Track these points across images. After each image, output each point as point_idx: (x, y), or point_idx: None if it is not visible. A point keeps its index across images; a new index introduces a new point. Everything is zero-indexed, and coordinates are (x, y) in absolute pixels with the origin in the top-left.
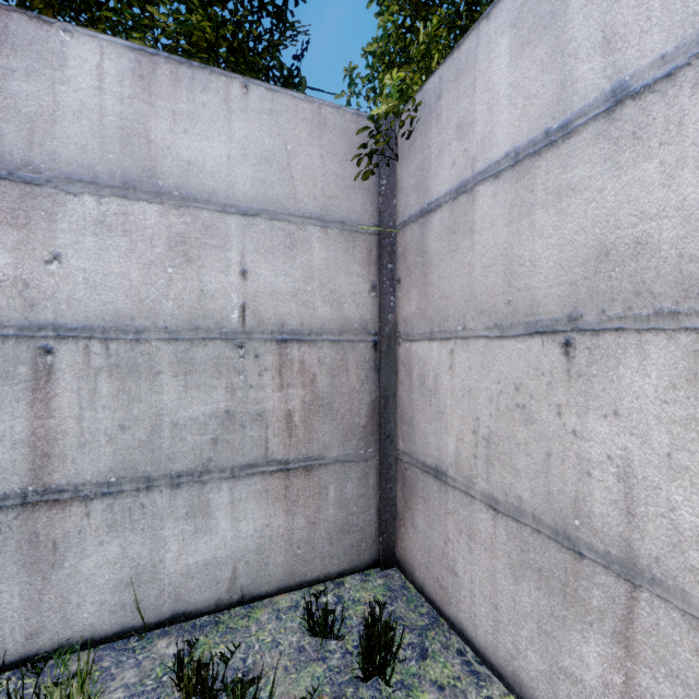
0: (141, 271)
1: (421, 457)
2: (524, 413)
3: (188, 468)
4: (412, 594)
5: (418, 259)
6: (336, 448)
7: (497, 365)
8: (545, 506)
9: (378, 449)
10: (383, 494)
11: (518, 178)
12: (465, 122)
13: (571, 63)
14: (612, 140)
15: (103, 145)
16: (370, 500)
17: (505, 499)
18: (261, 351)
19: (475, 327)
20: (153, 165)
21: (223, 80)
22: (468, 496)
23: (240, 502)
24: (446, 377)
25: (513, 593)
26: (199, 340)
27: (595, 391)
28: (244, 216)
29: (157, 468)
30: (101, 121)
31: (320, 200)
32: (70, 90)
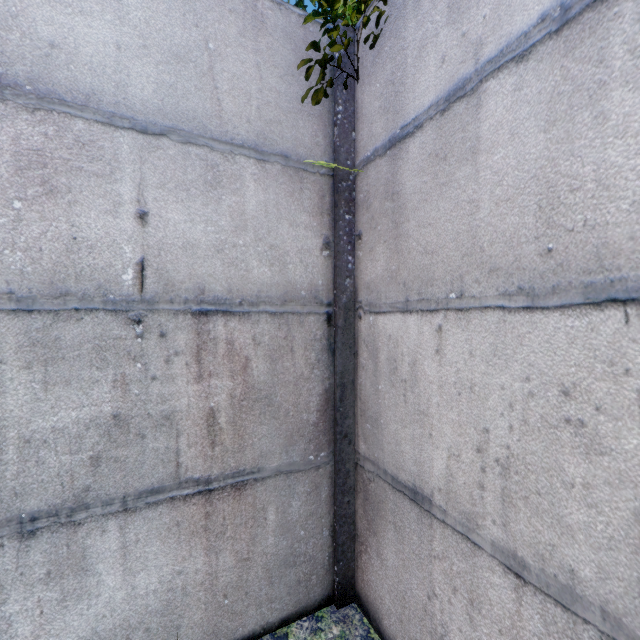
0: None
1: (390, 468)
2: (583, 434)
3: (49, 504)
4: None
5: (387, 204)
6: (278, 455)
7: (524, 352)
8: (633, 603)
9: (332, 452)
10: (339, 510)
11: (568, 48)
12: None
13: None
14: None
15: None
16: (323, 519)
17: (539, 566)
18: (169, 327)
19: (481, 293)
20: None
21: None
22: (467, 542)
23: (137, 546)
24: (430, 364)
25: None
26: (68, 311)
27: None
28: (142, 134)
29: None
30: None
31: (255, 123)
32: None
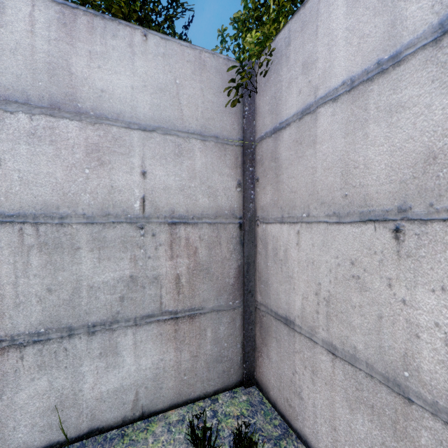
0: (64, 171)
1: (274, 308)
2: (359, 282)
3: (101, 319)
4: (267, 408)
5: (272, 164)
6: (212, 301)
7: (335, 244)
8: (377, 357)
9: (242, 301)
10: (246, 333)
11: (353, 100)
12: (309, 61)
13: (401, 5)
14: (439, 64)
15: (34, 75)
16: (237, 338)
17: (342, 347)
18: (157, 231)
19: (317, 214)
20: (74, 91)
21: (128, 29)
22: (311, 341)
23: (141, 343)
24: (293, 251)
25: (349, 421)
26: (109, 223)
27: (424, 269)
28: (144, 131)
29: (77, 320)
30: (32, 57)
31: (200, 120)
32: (7, 31)
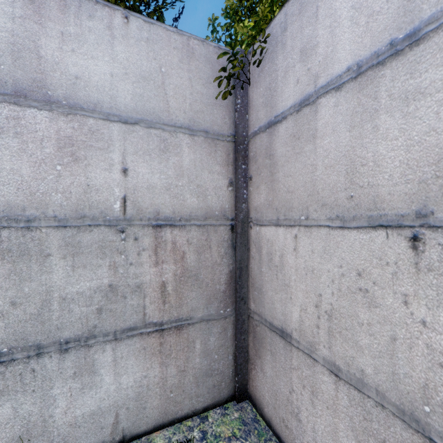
0: (32, 168)
1: (268, 318)
2: (367, 297)
3: (75, 334)
4: (262, 427)
5: (267, 161)
6: (202, 310)
7: (339, 251)
8: (390, 385)
9: (234, 308)
10: (238, 344)
11: (360, 88)
12: (308, 46)
13: None
14: None
15: None
16: (228, 349)
17: (347, 369)
18: (140, 234)
19: (318, 217)
20: (43, 77)
21: (106, 10)
22: (310, 358)
23: (122, 360)
24: (290, 257)
25: None
26: (85, 226)
27: None
28: (125, 124)
29: (47, 336)
30: None
31: (189, 113)
32: None
